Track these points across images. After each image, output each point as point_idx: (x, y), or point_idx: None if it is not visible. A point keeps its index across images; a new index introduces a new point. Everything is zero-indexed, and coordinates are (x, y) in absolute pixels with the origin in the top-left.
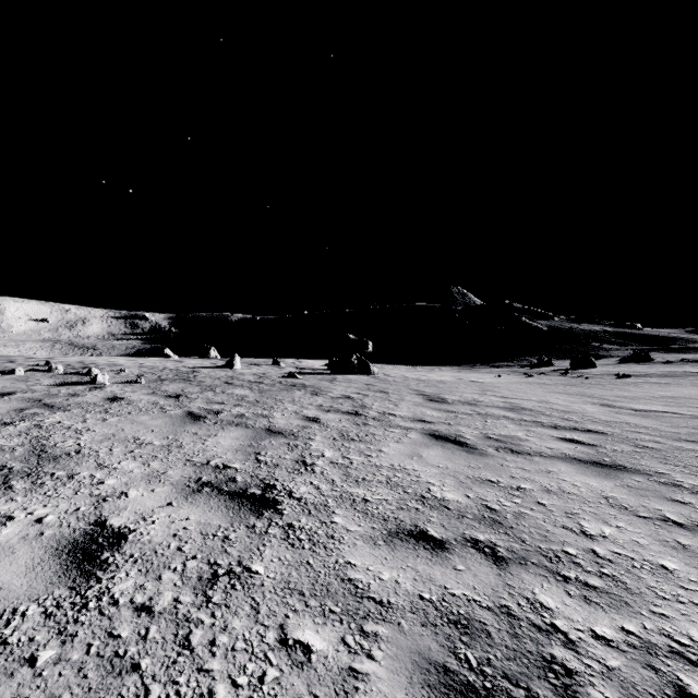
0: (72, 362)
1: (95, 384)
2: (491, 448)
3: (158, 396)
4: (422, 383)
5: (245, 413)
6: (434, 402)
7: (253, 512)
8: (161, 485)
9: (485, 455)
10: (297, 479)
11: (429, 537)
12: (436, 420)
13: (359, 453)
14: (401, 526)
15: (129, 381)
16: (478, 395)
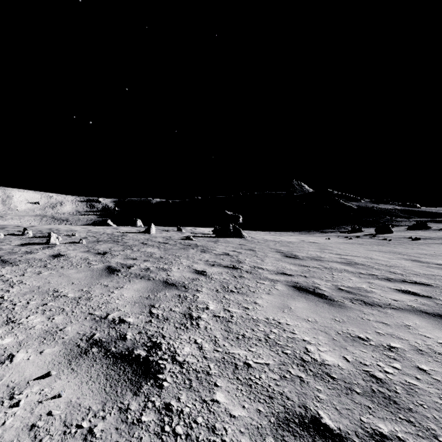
0: (43, 229)
1: (49, 244)
2: (346, 300)
3: (90, 253)
4: (278, 243)
5: (150, 267)
6: (289, 258)
7: (132, 384)
8: (53, 345)
9: (344, 307)
10: (182, 336)
11: (324, 428)
12: (295, 273)
13: (237, 305)
14: (289, 407)
15: (75, 242)
16: (319, 252)
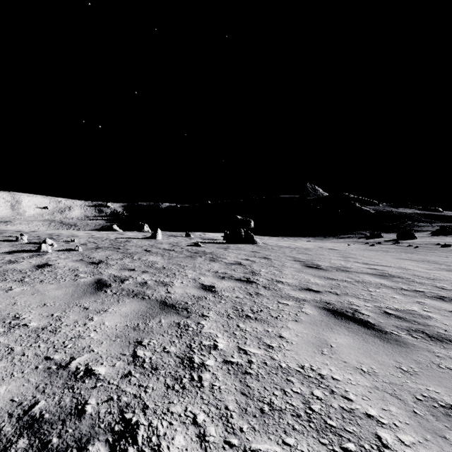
0: (43, 234)
1: (40, 252)
2: (402, 332)
3: (83, 263)
4: (294, 250)
5: (148, 281)
6: (311, 269)
7: None
8: None
9: (405, 344)
10: (174, 406)
11: None
12: (322, 289)
13: (257, 340)
14: None
15: (70, 249)
16: (343, 261)
